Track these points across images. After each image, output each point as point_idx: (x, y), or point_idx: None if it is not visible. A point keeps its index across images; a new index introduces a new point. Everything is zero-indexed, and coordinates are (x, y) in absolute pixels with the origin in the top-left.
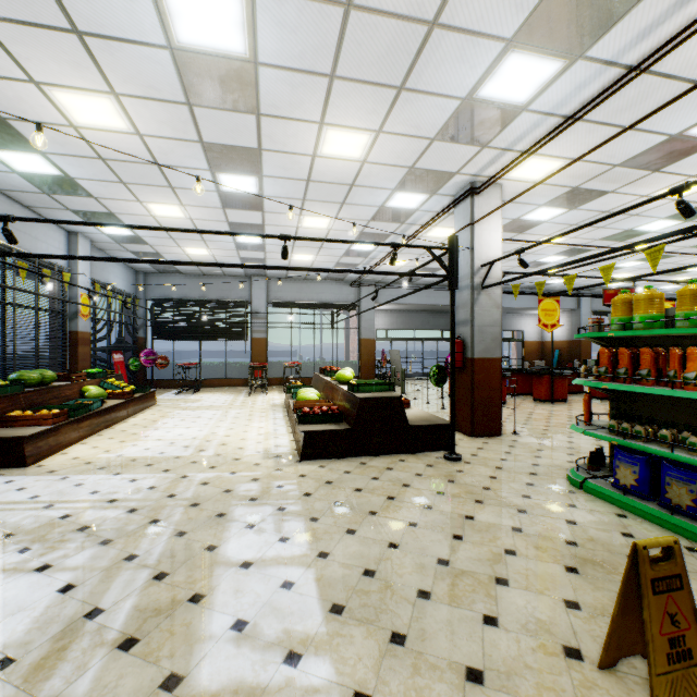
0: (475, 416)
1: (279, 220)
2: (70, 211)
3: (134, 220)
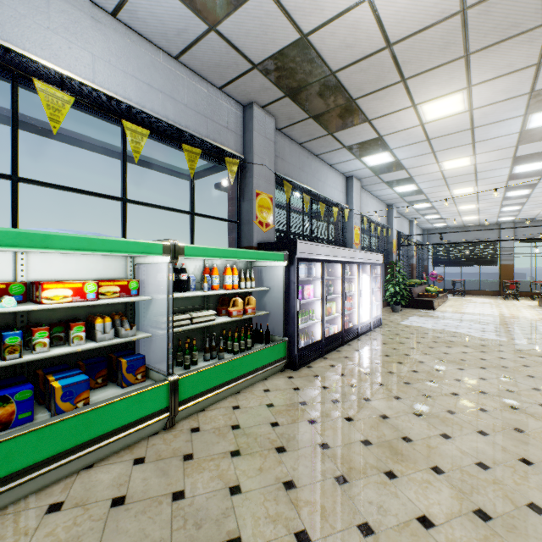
0: None
1: (538, 199)
2: (418, 214)
3: (445, 212)
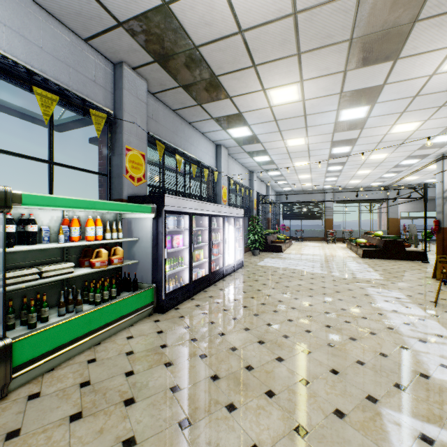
0: (444, 251)
1: (346, 173)
2: (272, 180)
3: (290, 180)
